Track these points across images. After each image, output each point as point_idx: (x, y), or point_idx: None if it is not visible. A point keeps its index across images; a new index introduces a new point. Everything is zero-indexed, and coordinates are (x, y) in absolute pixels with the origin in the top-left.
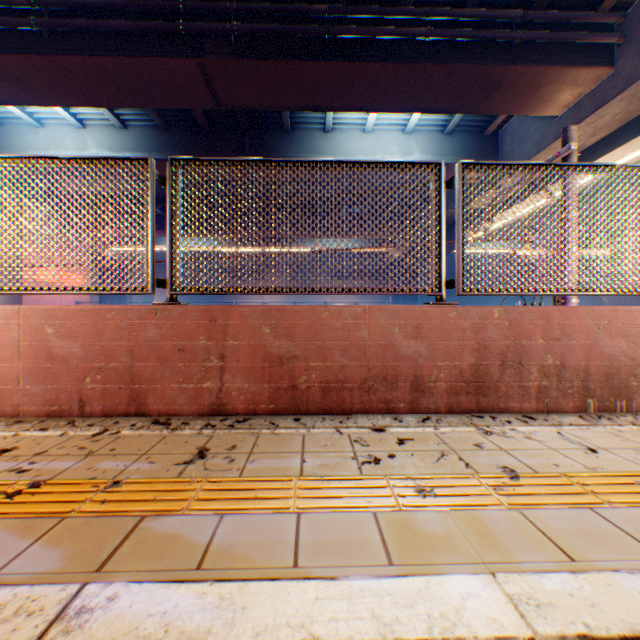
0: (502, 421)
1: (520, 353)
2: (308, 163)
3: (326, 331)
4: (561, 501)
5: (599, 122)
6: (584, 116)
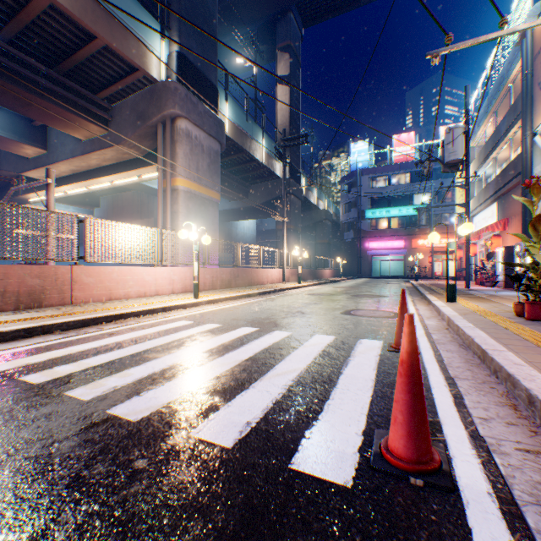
0: None
1: None
2: None
3: None
4: None
5: (107, 156)
6: (97, 150)
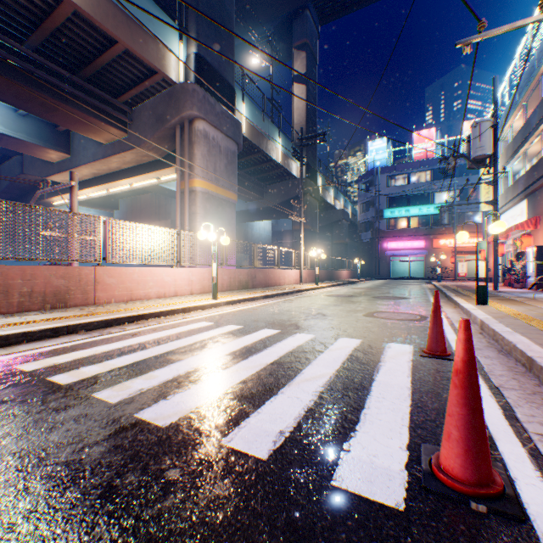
0: None
1: (10, 287)
2: None
3: None
4: None
5: (127, 159)
6: (117, 153)
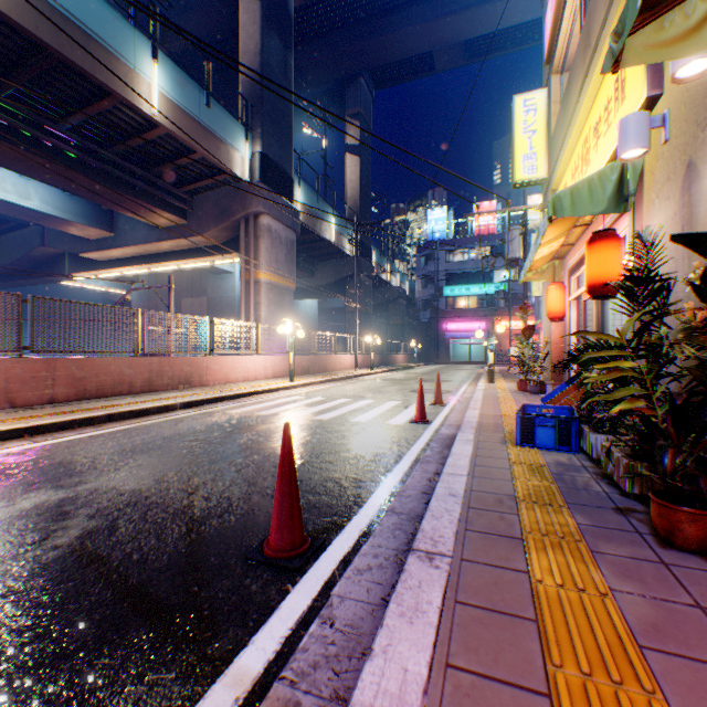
0: (160, 393)
1: (164, 372)
2: (93, 304)
3: (100, 367)
4: (179, 397)
5: (182, 244)
6: (175, 238)
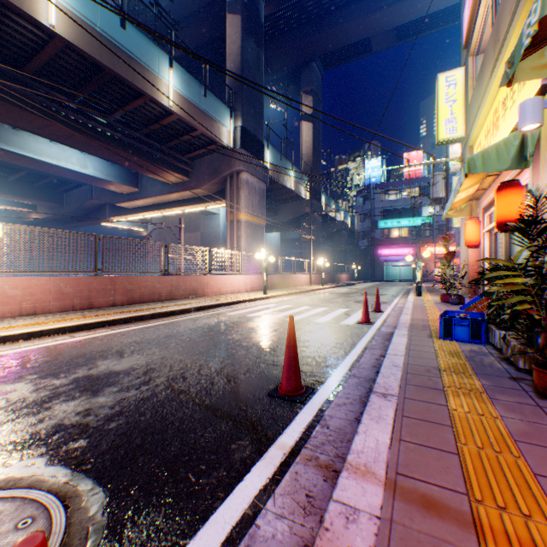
0: (177, 301)
1: (179, 286)
2: (137, 240)
3: (141, 283)
4: (192, 303)
5: (185, 195)
6: (181, 191)
